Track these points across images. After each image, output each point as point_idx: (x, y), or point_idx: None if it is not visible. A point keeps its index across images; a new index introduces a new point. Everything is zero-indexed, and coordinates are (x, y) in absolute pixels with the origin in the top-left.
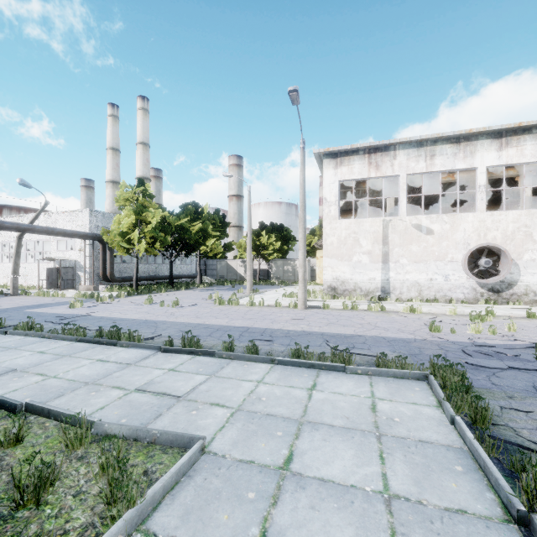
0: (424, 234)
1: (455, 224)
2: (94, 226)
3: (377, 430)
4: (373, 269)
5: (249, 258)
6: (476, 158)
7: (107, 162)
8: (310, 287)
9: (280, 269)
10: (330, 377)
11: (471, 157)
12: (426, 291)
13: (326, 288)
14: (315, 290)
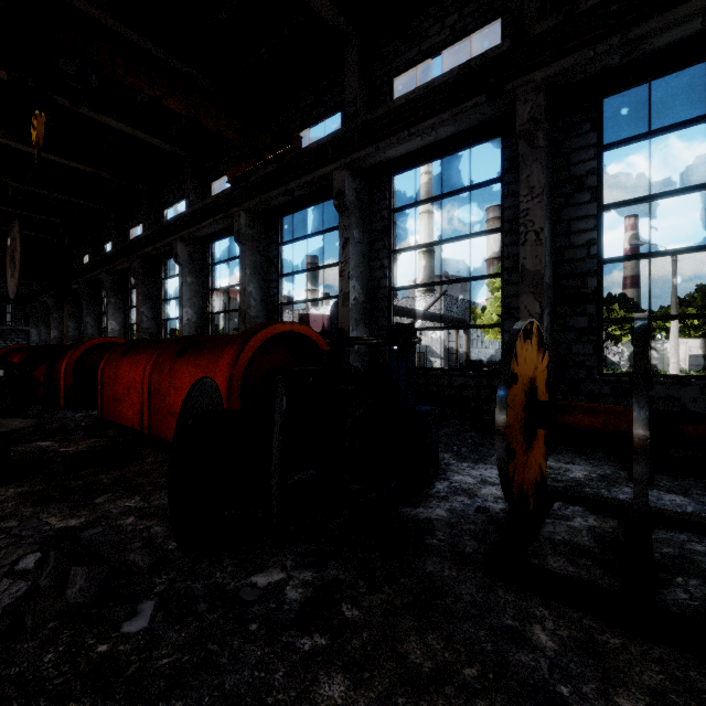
0: None
1: None
2: (445, 310)
3: None
4: None
5: (675, 342)
6: None
7: None
8: None
9: None
10: None
11: None
12: None
13: None
14: None
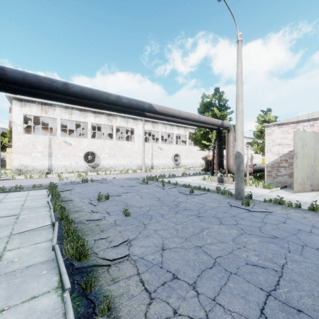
0: (68, 145)
1: (80, 142)
2: None
3: (27, 196)
4: (44, 160)
5: None
6: (87, 118)
7: None
8: (2, 171)
9: None
10: (14, 193)
11: (86, 118)
12: (69, 169)
13: (15, 170)
14: (6, 172)
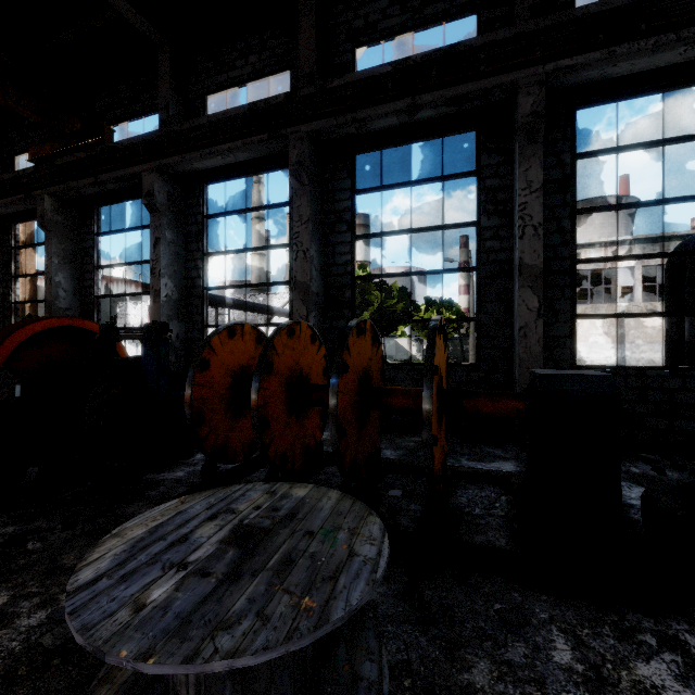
0: (658, 318)
1: None
2: None
3: None
4: (609, 349)
5: (473, 339)
6: None
7: (254, 232)
8: None
9: (458, 349)
10: None
11: None
12: None
13: None
14: None
